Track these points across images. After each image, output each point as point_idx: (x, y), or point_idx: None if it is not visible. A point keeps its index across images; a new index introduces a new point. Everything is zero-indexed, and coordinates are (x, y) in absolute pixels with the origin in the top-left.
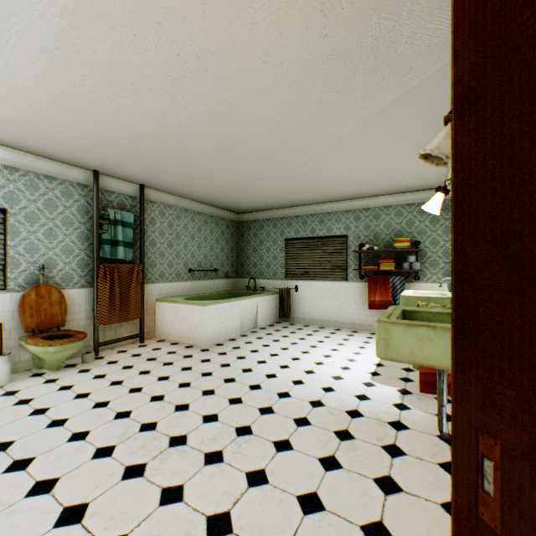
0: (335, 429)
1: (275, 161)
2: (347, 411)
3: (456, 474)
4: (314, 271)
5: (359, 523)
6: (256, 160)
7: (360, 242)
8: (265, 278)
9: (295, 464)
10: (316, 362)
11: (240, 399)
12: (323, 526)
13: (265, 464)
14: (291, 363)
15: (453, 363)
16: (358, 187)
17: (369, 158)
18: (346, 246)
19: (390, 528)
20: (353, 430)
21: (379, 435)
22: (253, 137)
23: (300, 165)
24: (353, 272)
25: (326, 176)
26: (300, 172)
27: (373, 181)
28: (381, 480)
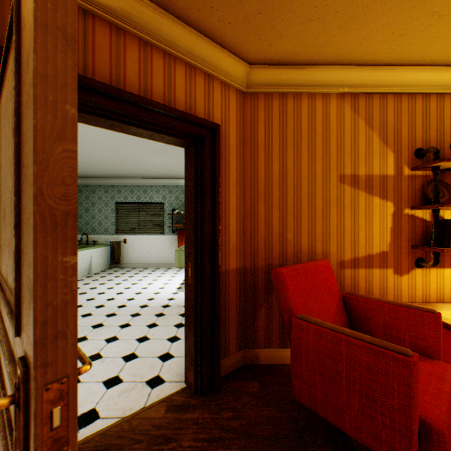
0: (155, 313)
1: (113, 150)
2: (162, 306)
3: (185, 276)
4: (140, 228)
5: (166, 338)
6: (98, 147)
7: (173, 208)
8: (98, 234)
9: (134, 330)
10: (143, 287)
11: (91, 313)
12: (150, 343)
13: (116, 334)
14: (125, 291)
15: (185, 249)
16: (171, 172)
17: (177, 159)
18: (163, 210)
19: (179, 336)
20: (165, 312)
21: (179, 311)
22: (98, 135)
23: (131, 155)
24: (168, 228)
25: (149, 163)
26: (131, 159)
27: (181, 170)
28: (177, 324)
